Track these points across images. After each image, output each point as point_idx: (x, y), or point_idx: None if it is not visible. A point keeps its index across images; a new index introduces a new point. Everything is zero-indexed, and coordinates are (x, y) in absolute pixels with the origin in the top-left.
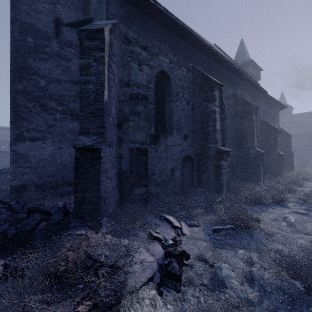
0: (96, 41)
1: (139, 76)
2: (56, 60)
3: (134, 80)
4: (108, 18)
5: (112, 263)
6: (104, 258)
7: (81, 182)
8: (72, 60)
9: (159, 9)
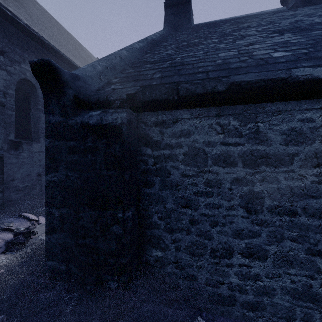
0: None
1: None
2: None
3: None
4: None
5: None
6: None
7: None
8: None
9: (20, 23)
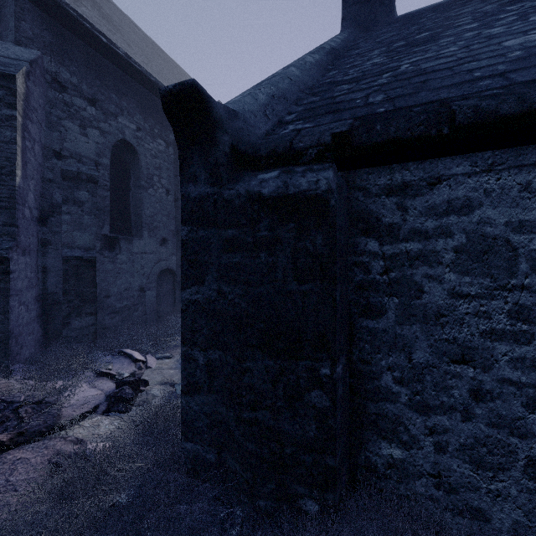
0: None
1: (82, 144)
2: None
3: (72, 149)
4: (20, 42)
5: (40, 399)
6: (26, 398)
7: None
8: None
9: (117, 53)
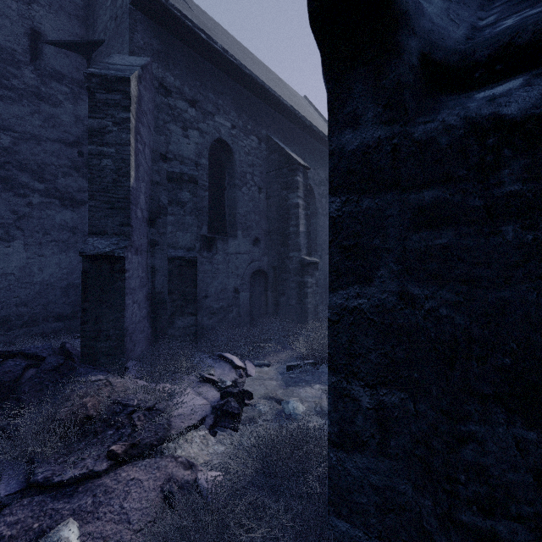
0: (117, 94)
1: (184, 146)
2: (33, 102)
3: (175, 151)
4: (134, 52)
5: (151, 405)
6: (138, 402)
7: (93, 307)
8: (63, 104)
9: (215, 49)
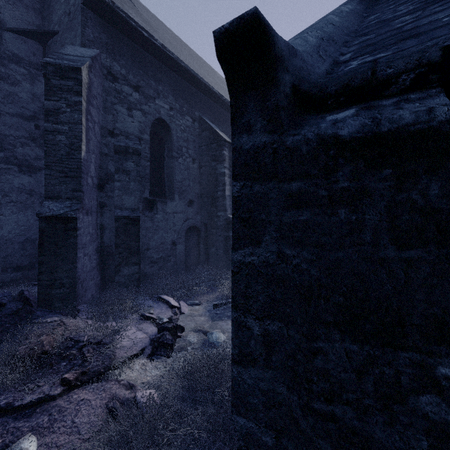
0: (70, 81)
1: (129, 124)
2: None
3: (121, 128)
4: (85, 44)
5: (99, 340)
6: (88, 338)
7: (48, 260)
8: (21, 83)
9: (156, 45)
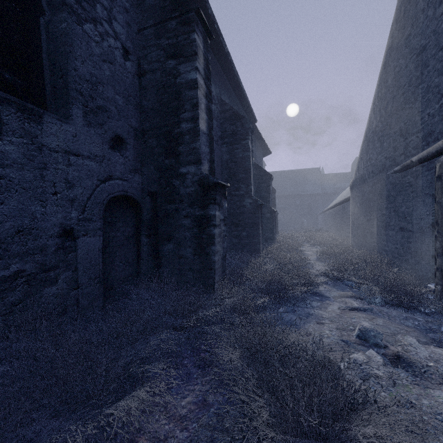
0: None
1: None
2: None
3: None
4: None
5: None
6: None
7: None
8: None
9: None
